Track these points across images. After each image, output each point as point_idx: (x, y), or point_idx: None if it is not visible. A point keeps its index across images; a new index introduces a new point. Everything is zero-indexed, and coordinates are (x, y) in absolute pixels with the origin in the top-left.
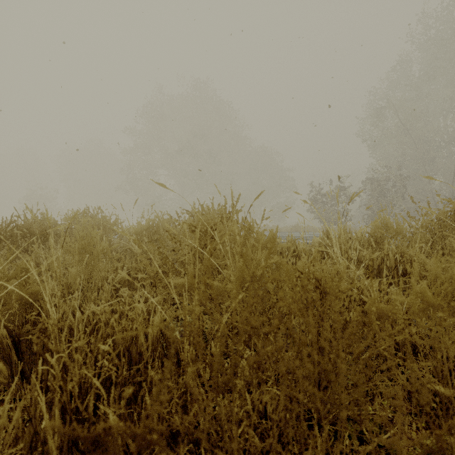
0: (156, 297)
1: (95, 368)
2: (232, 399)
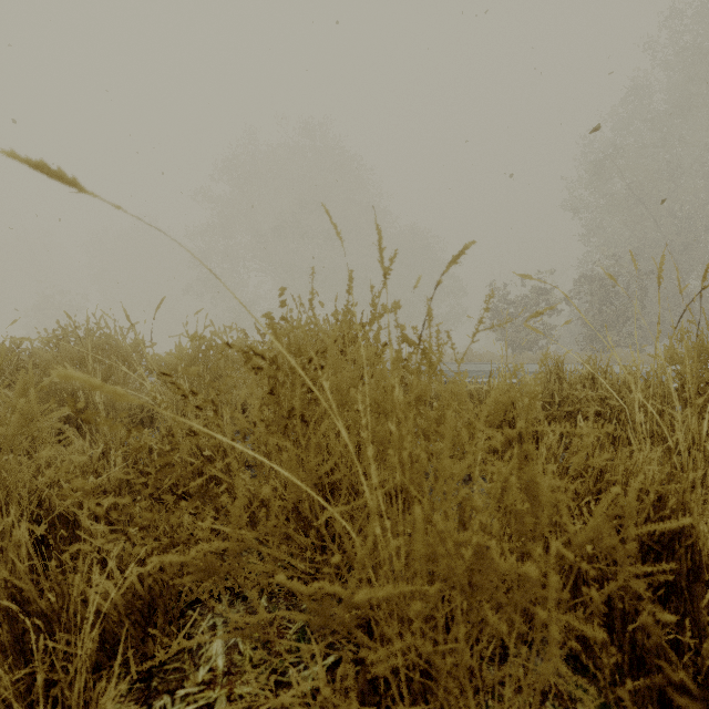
0: (161, 554)
1: None
2: None
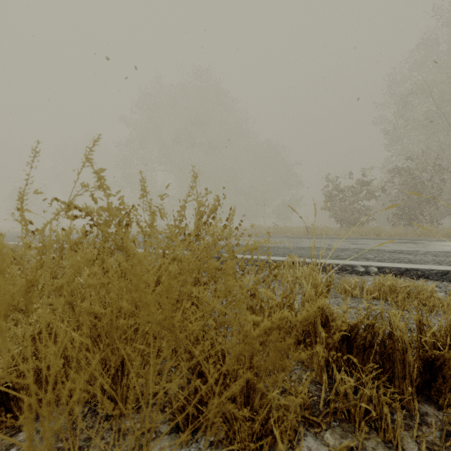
0: None
1: None
2: None
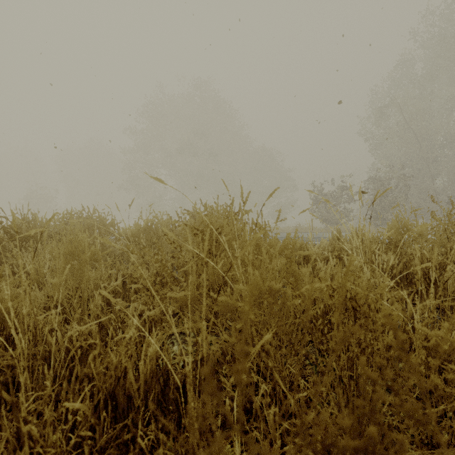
0: (153, 310)
1: (67, 423)
2: (245, 447)
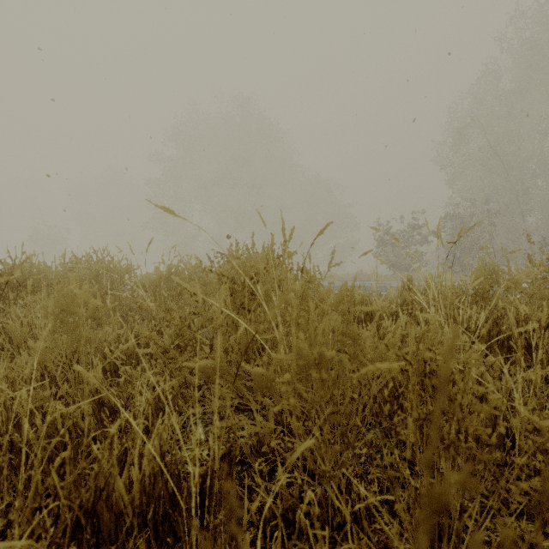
0: (170, 381)
1: None
2: None
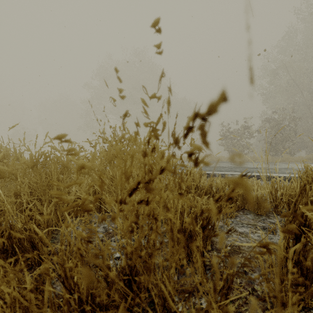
0: None
1: None
2: None
